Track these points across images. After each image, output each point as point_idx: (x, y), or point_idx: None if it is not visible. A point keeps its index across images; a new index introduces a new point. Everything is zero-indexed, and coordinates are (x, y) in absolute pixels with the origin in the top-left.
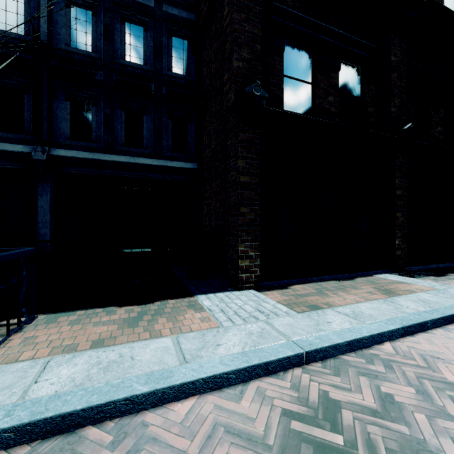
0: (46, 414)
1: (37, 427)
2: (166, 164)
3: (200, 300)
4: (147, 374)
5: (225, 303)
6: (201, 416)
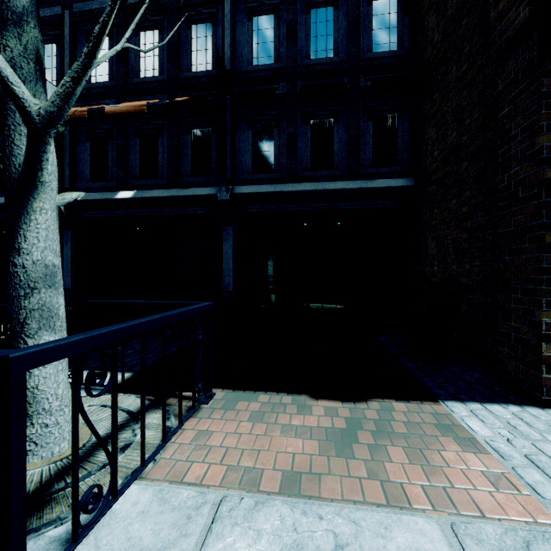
0: None
1: None
2: (365, 186)
3: (457, 415)
4: None
5: (527, 440)
6: None
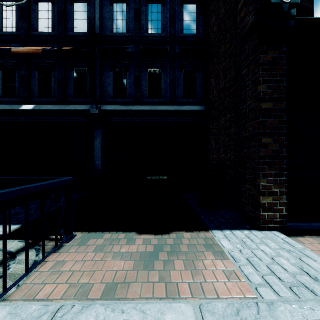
0: None
1: None
2: (178, 109)
3: (217, 238)
4: None
5: (249, 249)
6: None
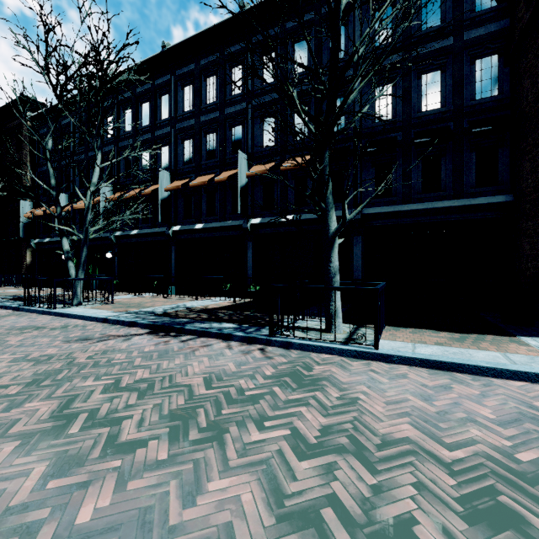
0: (432, 358)
1: (429, 362)
2: (468, 203)
3: (524, 340)
4: (486, 361)
5: None
6: (533, 389)
